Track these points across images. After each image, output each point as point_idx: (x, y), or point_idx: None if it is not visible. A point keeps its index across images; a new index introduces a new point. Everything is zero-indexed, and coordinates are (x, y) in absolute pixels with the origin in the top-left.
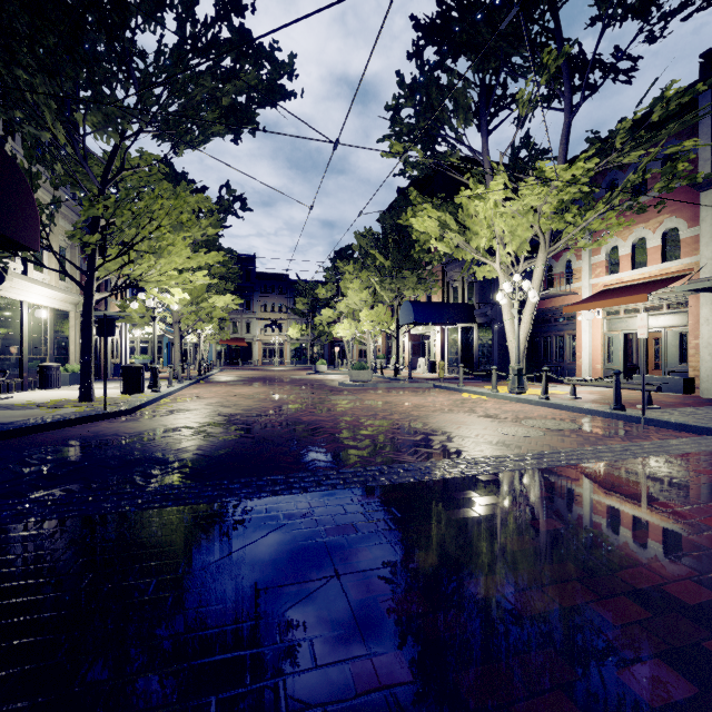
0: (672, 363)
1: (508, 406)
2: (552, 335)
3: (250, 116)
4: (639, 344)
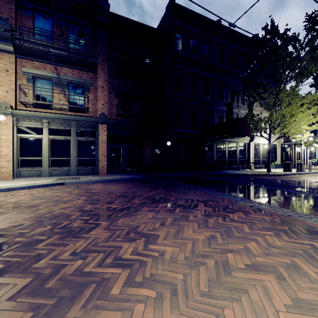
0: None
1: None
2: None
3: None
4: None
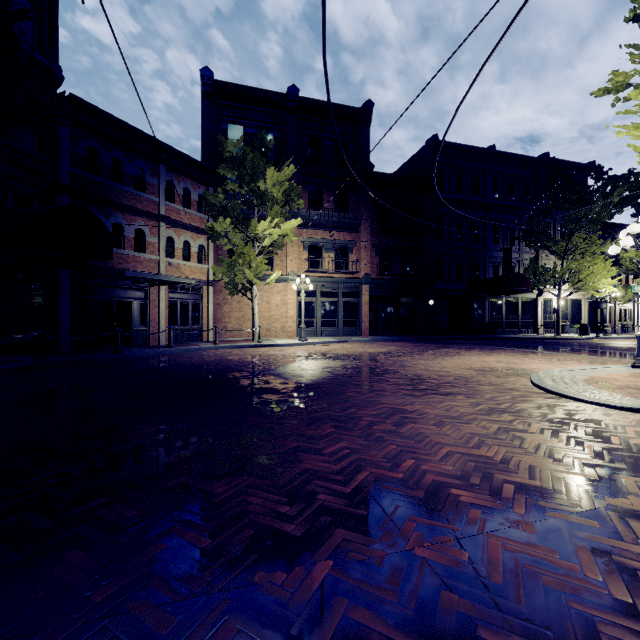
0: None
1: None
2: None
3: (636, 195)
4: None
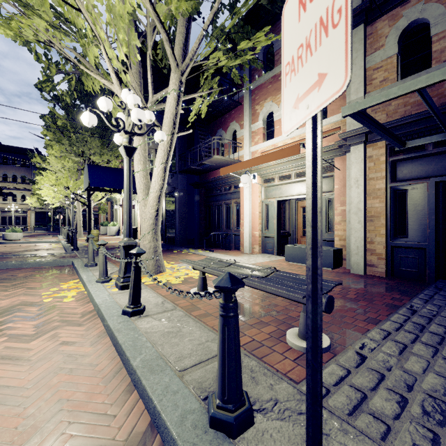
0: None
1: (19, 353)
2: (223, 203)
3: None
4: (290, 212)
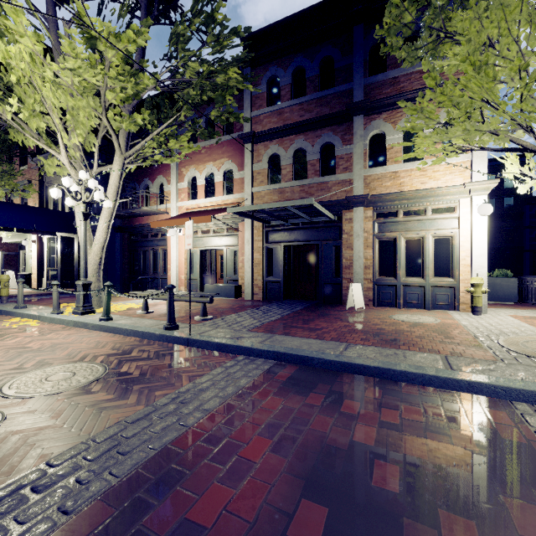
0: (230, 273)
1: (47, 338)
2: (149, 249)
3: None
4: (211, 259)
